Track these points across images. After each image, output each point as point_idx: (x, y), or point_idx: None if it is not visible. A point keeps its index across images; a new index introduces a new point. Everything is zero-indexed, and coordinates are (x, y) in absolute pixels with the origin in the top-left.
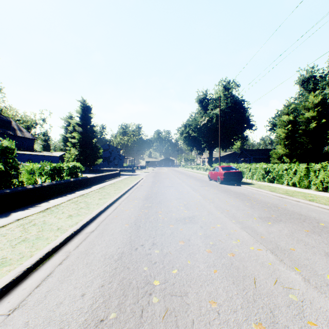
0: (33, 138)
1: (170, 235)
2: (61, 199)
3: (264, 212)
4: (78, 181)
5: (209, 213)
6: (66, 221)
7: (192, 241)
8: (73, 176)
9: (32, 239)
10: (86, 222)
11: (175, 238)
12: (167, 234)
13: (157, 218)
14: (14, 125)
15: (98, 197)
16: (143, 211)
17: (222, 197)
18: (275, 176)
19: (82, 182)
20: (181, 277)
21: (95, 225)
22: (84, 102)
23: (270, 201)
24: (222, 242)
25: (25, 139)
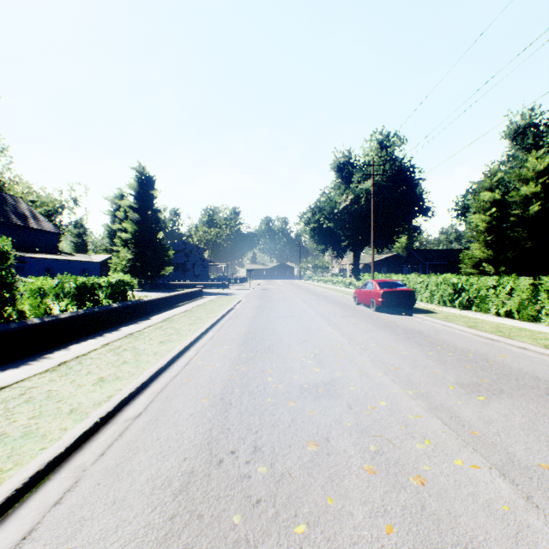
0: (56, 232)
1: (290, 427)
2: (92, 342)
3: (465, 371)
4: (126, 308)
5: (363, 374)
6: (89, 392)
7: (334, 443)
8: (118, 298)
9: (14, 437)
10: (128, 394)
11: (299, 435)
12: (284, 423)
13: (263, 384)
14: (25, 209)
15: (160, 338)
16: (238, 368)
17: (383, 339)
18: (473, 297)
19: (134, 309)
20: (314, 548)
21: (146, 402)
22: (142, 170)
23: (472, 347)
24: (396, 445)
25: (43, 233)
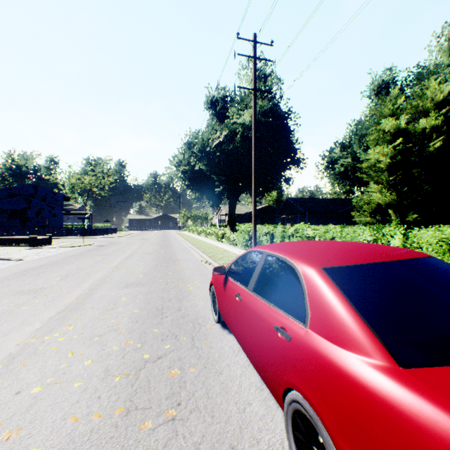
0: None
1: None
2: None
3: None
4: None
5: None
6: None
7: None
8: None
9: None
10: None
11: None
12: None
13: None
14: None
15: None
16: None
17: None
18: None
19: None
20: None
21: None
22: None
23: None
24: None
25: None
